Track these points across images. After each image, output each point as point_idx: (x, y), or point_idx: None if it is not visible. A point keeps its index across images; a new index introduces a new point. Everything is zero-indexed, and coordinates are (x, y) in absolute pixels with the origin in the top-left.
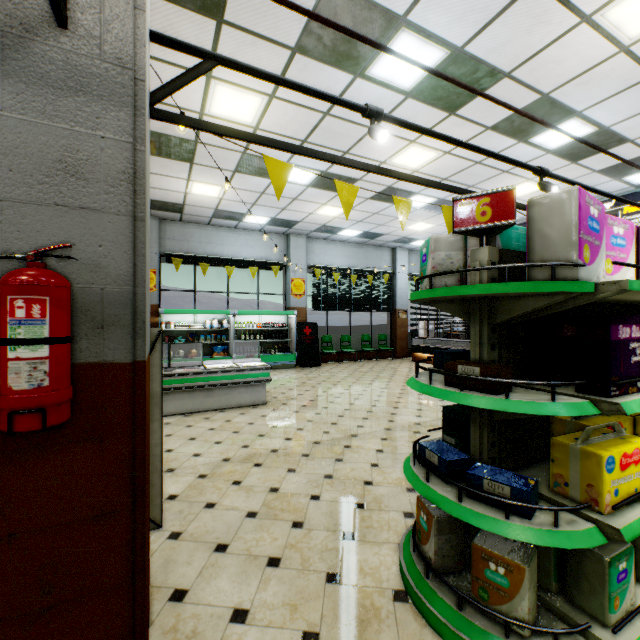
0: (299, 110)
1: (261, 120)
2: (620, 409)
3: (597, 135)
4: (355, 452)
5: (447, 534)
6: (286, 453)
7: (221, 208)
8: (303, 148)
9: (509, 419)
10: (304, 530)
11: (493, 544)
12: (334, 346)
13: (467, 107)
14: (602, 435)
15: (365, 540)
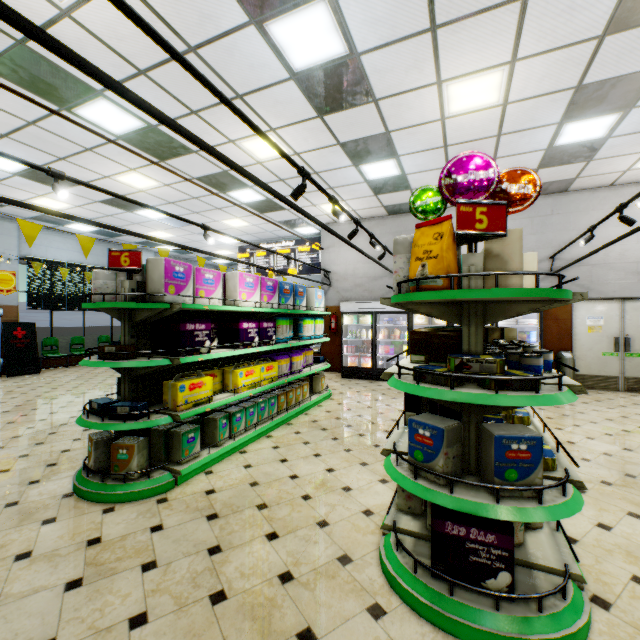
0: None
1: None
2: (180, 361)
3: (268, 202)
4: (61, 435)
5: (103, 448)
6: None
7: None
8: None
9: (147, 376)
10: None
11: (124, 441)
12: (62, 349)
13: (173, 161)
14: (190, 377)
15: (50, 480)
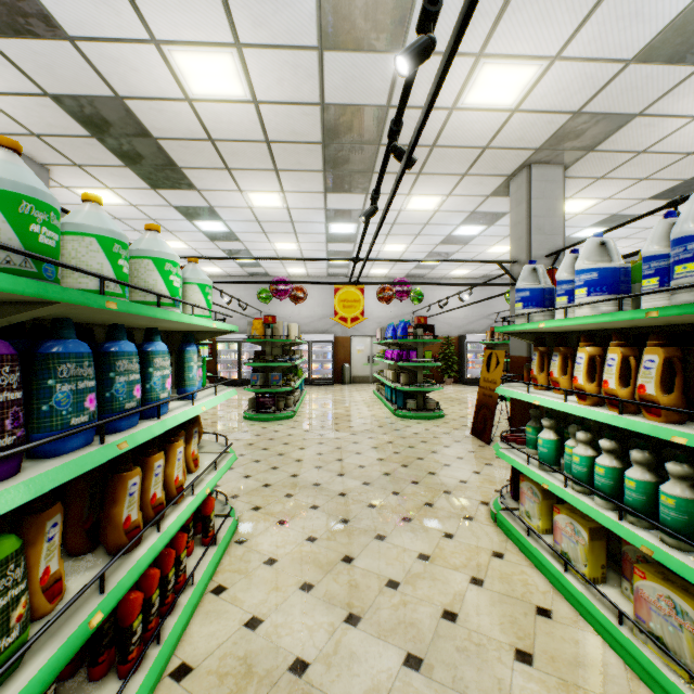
0: None
1: None
2: None
3: None
4: None
5: None
6: None
7: None
8: None
9: None
10: None
11: None
12: None
13: None
14: None
15: None
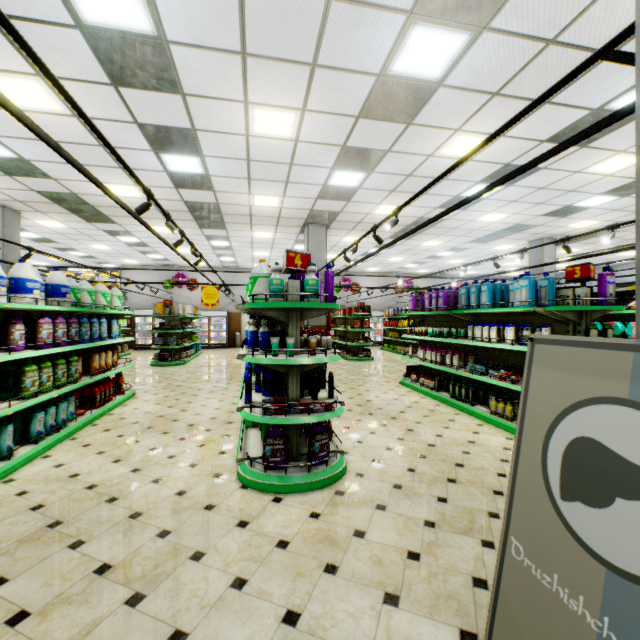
0: None
1: None
2: None
3: (90, 256)
4: None
5: None
6: None
7: None
8: None
9: None
10: None
11: None
12: None
13: (45, 243)
14: None
15: None
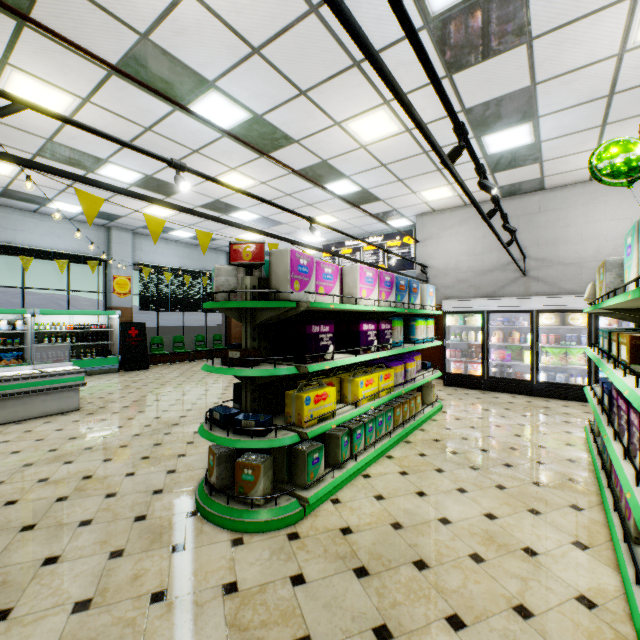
0: (118, 119)
1: (73, 116)
2: (307, 369)
3: (362, 193)
4: (174, 436)
5: (225, 464)
6: (102, 448)
7: (14, 188)
8: (114, 186)
9: (266, 384)
10: (117, 497)
11: (248, 459)
12: (166, 347)
13: (273, 155)
14: (312, 387)
15: (172, 491)
